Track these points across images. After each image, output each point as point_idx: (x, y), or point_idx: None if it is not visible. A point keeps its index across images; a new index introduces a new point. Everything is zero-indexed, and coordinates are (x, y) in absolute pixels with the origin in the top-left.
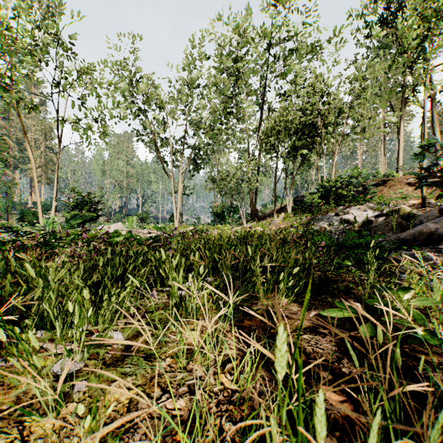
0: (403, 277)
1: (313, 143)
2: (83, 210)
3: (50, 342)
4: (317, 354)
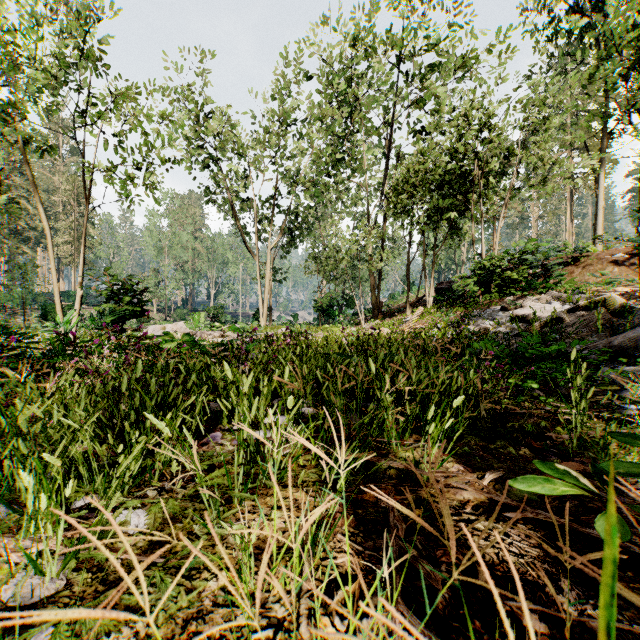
0: (630, 409)
1: (466, 203)
2: (121, 302)
3: (12, 534)
4: (507, 565)
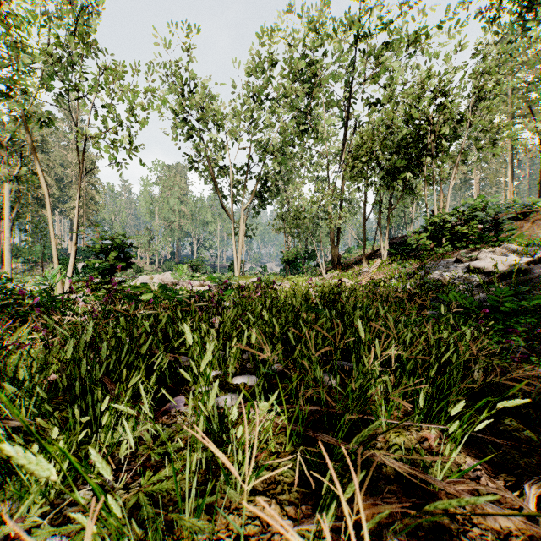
0: None
1: (419, 165)
2: (109, 256)
3: None
4: None
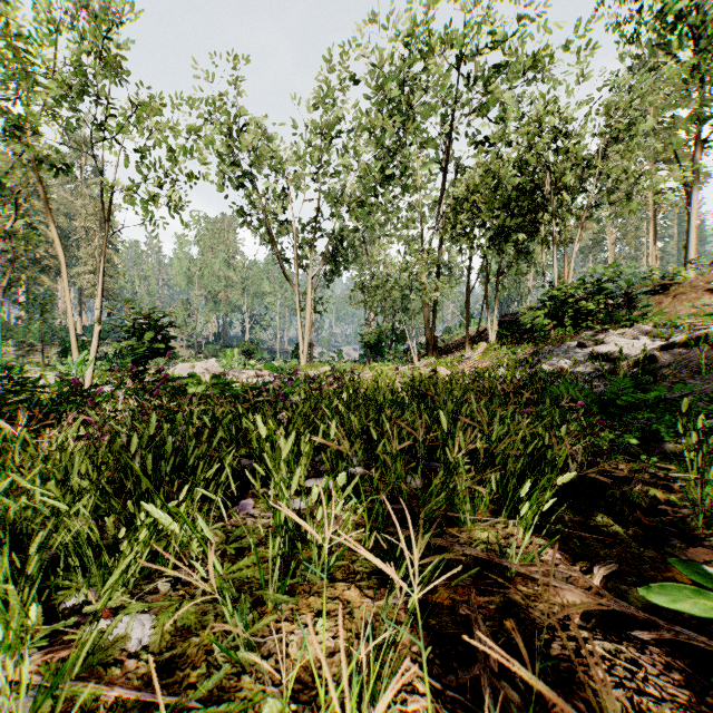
0: None
1: (535, 223)
2: (143, 339)
3: None
4: None
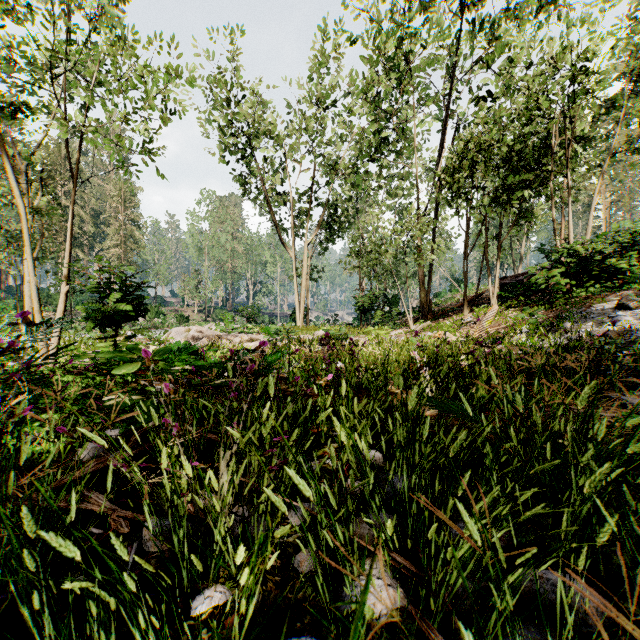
0: None
1: (544, 177)
2: (108, 300)
3: None
4: None
